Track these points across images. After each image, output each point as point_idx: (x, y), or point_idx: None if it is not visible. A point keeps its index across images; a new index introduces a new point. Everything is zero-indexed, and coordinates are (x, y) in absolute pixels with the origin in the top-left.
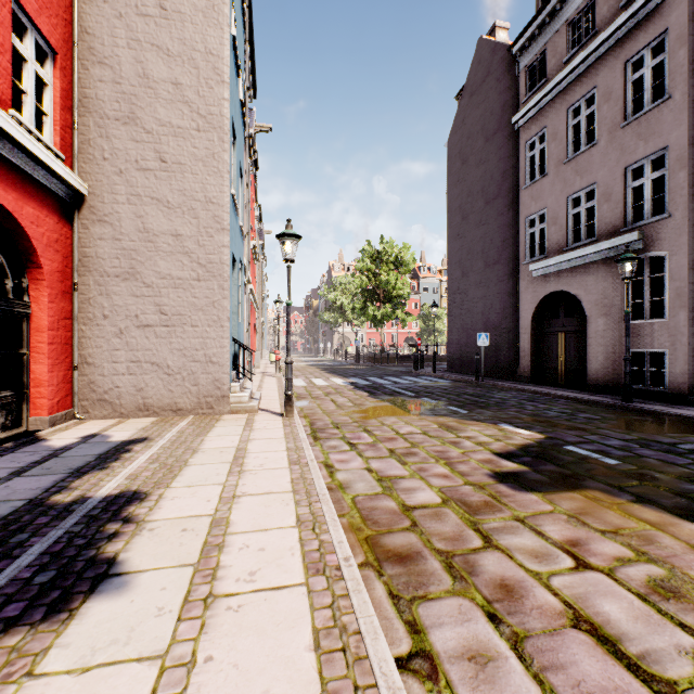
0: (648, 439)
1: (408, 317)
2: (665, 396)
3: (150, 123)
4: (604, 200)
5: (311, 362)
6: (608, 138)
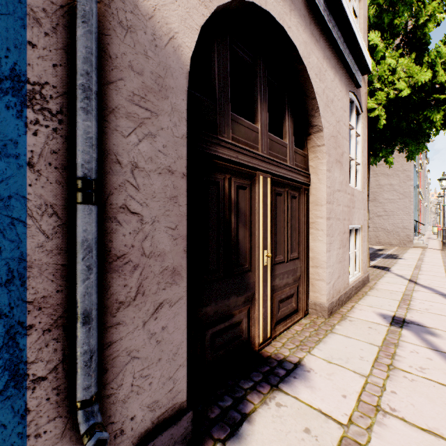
0: None
1: None
2: None
3: None
4: None
5: None
6: None
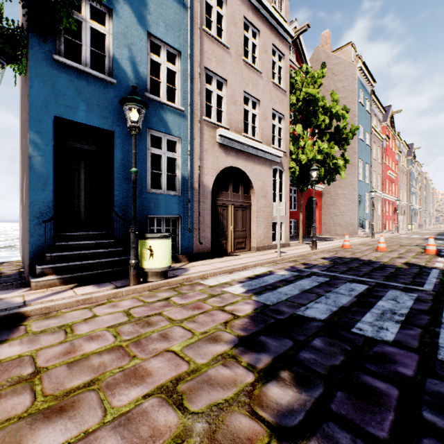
0: None
1: None
2: None
3: None
4: None
5: None
6: None
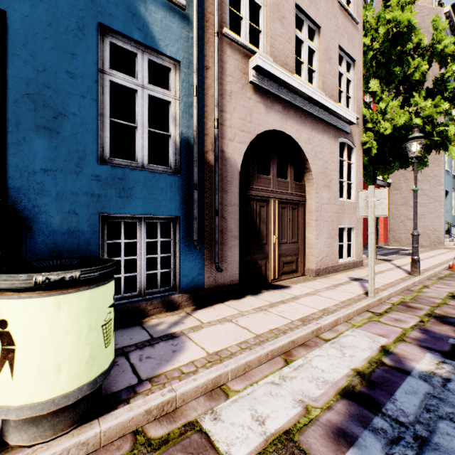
0: None
1: None
2: None
3: None
4: None
5: None
6: None
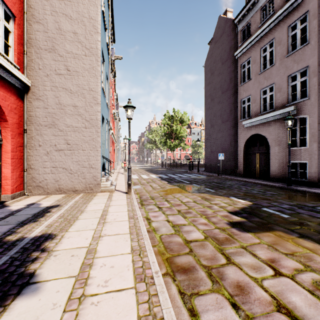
0: (301, 204)
1: (186, 146)
2: (306, 183)
3: (62, 51)
4: (278, 91)
5: (141, 167)
6: (280, 62)
